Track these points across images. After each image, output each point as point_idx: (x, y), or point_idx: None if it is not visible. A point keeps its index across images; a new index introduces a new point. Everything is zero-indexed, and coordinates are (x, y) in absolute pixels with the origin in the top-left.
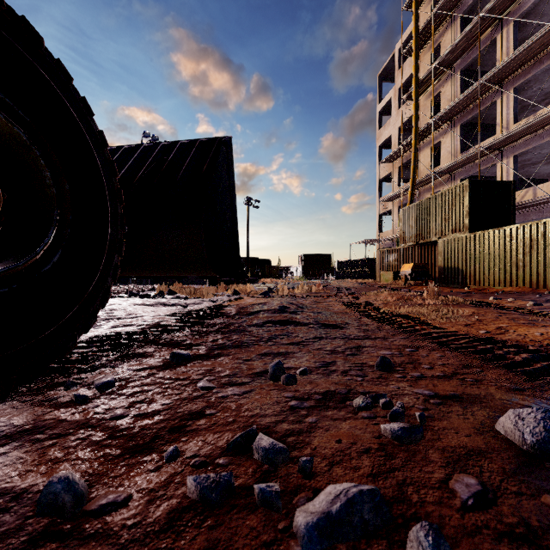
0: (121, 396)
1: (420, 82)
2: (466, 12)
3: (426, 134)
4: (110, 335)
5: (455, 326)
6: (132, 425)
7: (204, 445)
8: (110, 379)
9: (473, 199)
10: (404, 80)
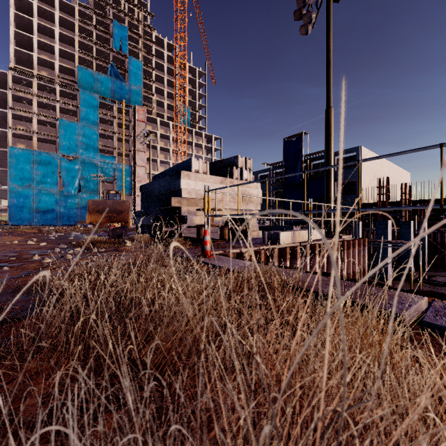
0: None
1: None
2: None
3: None
4: None
5: None
6: None
7: None
8: None
9: None
10: None
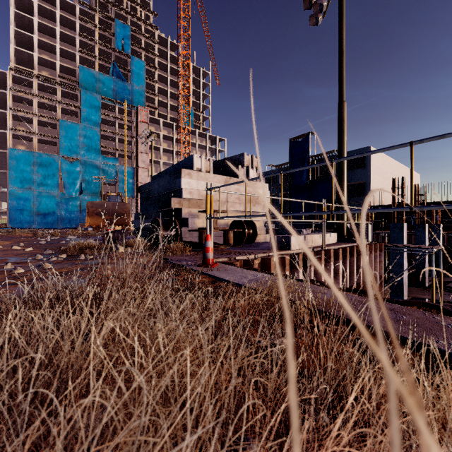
0: None
1: None
2: None
3: None
4: None
5: None
6: None
7: None
8: None
9: None
10: None
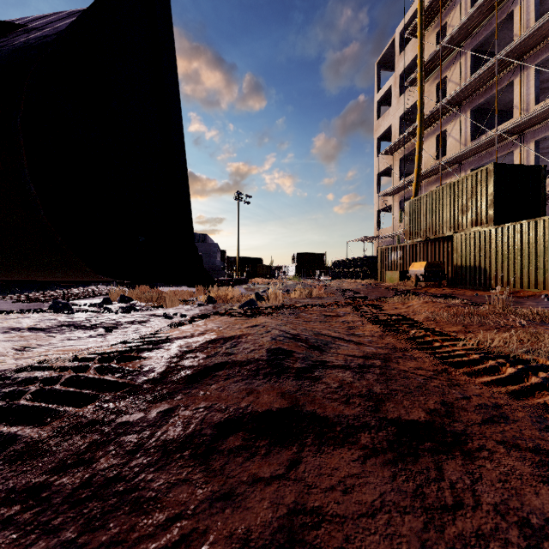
0: None
1: (425, 64)
2: None
3: (431, 121)
4: None
5: None
6: None
7: None
8: None
9: (498, 186)
10: (405, 66)
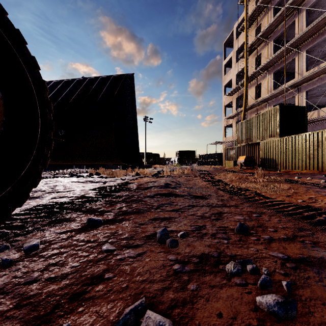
0: (41, 258)
1: (249, 47)
2: (276, 5)
3: (252, 78)
4: (48, 205)
5: (280, 196)
6: (40, 291)
7: (96, 319)
8: (35, 243)
9: (282, 117)
10: (239, 46)
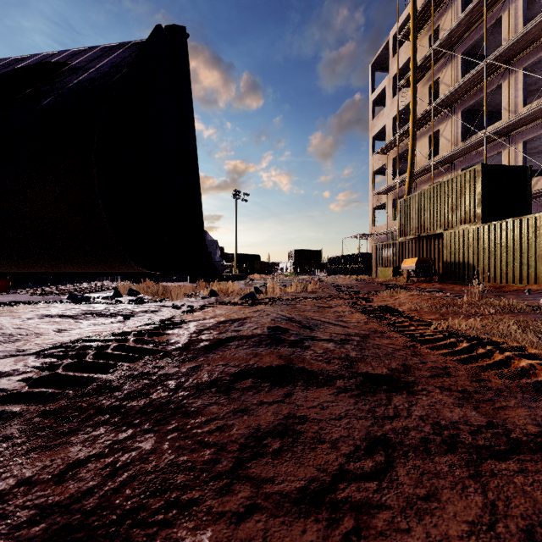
0: None
1: (418, 66)
2: None
3: (424, 122)
4: None
5: None
6: None
7: None
8: None
9: (485, 186)
10: (399, 67)
